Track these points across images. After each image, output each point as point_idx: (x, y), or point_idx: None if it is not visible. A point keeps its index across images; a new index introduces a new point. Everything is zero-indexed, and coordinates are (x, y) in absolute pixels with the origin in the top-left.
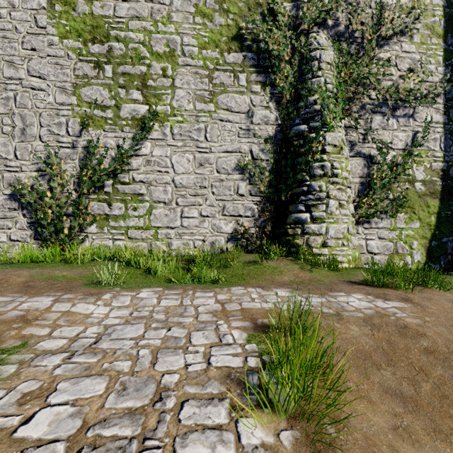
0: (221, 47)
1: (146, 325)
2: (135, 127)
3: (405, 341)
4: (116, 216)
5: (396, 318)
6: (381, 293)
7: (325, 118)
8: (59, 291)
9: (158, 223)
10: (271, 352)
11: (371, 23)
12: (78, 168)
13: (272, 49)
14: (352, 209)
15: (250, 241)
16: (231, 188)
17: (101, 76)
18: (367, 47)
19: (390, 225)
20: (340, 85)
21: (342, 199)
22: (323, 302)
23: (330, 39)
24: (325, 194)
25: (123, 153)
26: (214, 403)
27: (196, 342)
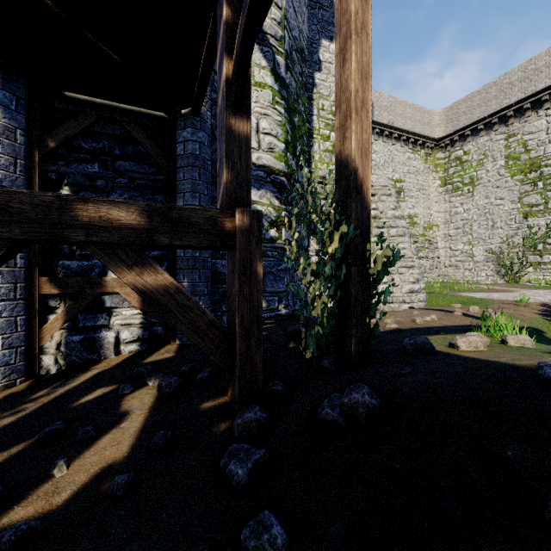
0: None
1: (550, 293)
2: None
3: None
4: (545, 262)
5: None
6: None
7: None
8: (520, 288)
9: None
10: None
11: None
12: (521, 239)
13: None
14: None
15: None
16: None
17: (535, 189)
18: None
19: None
20: None
21: None
22: None
23: None
24: None
25: (549, 228)
26: None
27: None
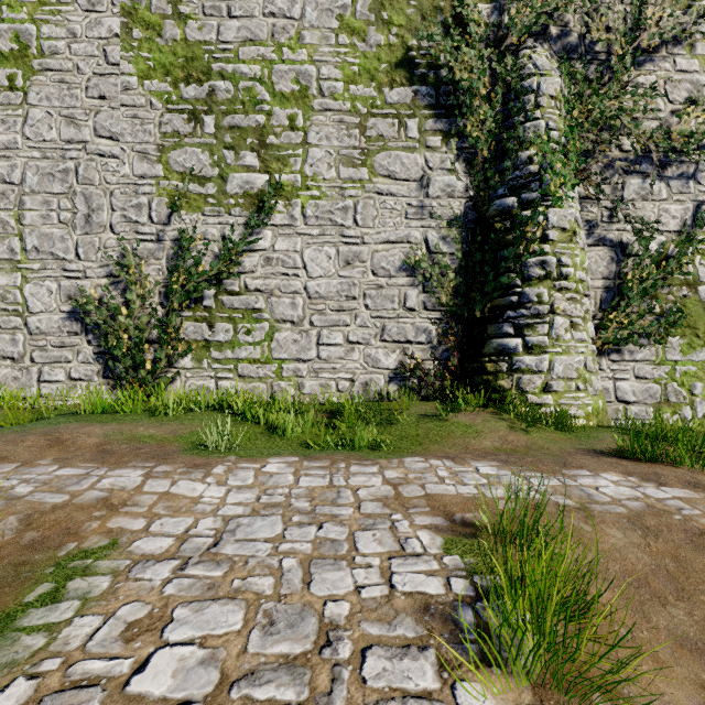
0: (380, 80)
1: (284, 519)
2: (249, 208)
3: (704, 558)
4: (220, 343)
5: (684, 517)
6: (651, 472)
7: (548, 185)
8: (150, 461)
9: (282, 353)
10: (486, 571)
11: (623, 27)
12: (165, 272)
13: (461, 78)
14: (591, 330)
15: (424, 381)
16: (395, 299)
17: (199, 133)
18: (617, 68)
19: (655, 356)
20: (572, 132)
21: (575, 316)
22: (556, 487)
23: (555, 58)
24: (547, 307)
25: (231, 248)
26: (412, 654)
27: (365, 549)
